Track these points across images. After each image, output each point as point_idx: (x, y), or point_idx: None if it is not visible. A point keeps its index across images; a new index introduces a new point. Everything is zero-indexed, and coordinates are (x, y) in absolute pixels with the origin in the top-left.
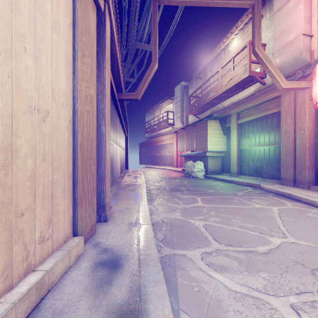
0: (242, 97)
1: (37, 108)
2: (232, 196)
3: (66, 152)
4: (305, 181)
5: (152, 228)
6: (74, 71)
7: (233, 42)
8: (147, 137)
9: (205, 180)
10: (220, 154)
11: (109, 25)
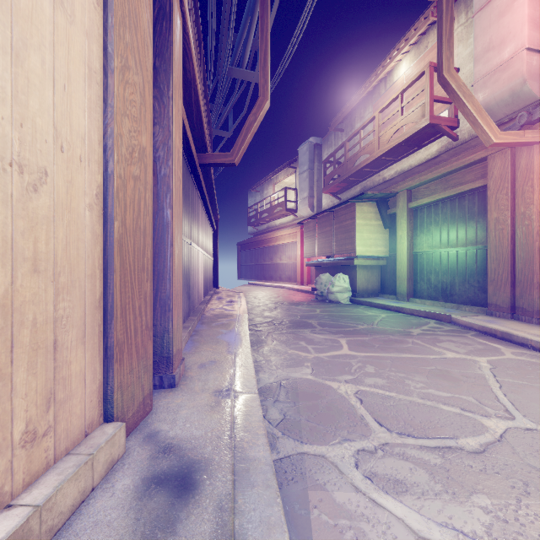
0: (416, 162)
1: (17, 161)
2: (402, 336)
3: (88, 256)
4: (532, 309)
5: (260, 399)
6: (105, 97)
7: (401, 67)
8: (251, 233)
9: (353, 306)
10: (379, 261)
11: (179, 20)
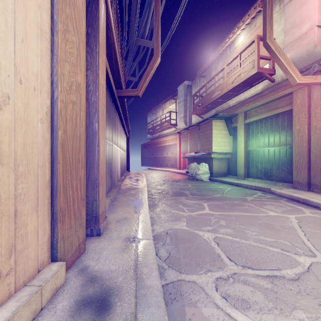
0: (249, 96)
1: None
2: (241, 201)
3: (40, 153)
4: None
5: (154, 243)
6: (52, 49)
7: (239, 38)
8: (149, 138)
9: (211, 183)
10: (226, 155)
11: (103, 5)
